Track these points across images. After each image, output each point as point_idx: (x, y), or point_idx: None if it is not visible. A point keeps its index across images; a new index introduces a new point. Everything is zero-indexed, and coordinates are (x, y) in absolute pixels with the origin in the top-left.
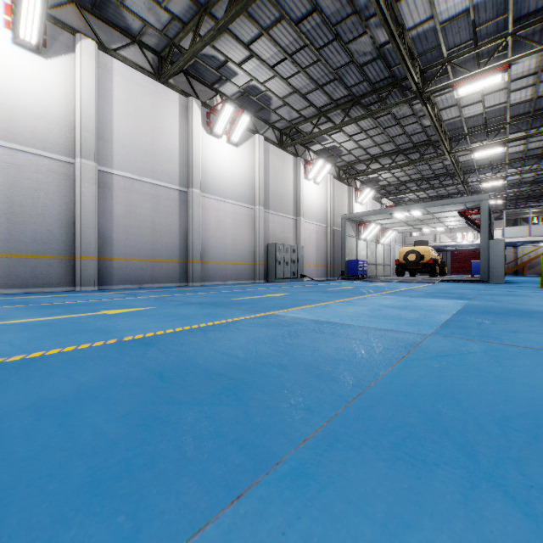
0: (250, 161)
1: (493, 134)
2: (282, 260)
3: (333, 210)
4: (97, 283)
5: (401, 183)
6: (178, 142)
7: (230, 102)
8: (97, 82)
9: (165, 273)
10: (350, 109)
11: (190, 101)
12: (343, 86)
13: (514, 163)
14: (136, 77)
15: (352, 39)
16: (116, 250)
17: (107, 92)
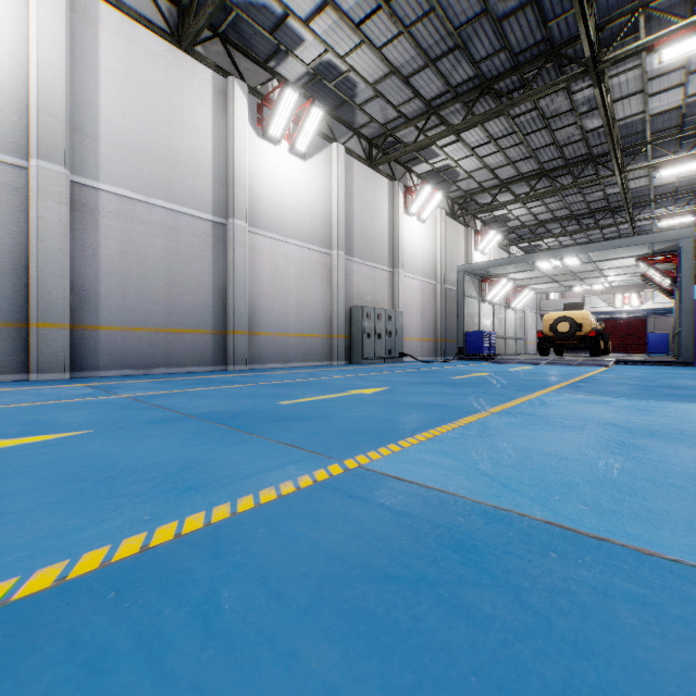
0: (325, 183)
1: (688, 143)
2: (373, 330)
3: (445, 261)
4: (72, 368)
5: (540, 224)
6: (211, 145)
7: (292, 84)
8: (72, 38)
9: (190, 351)
10: (477, 99)
11: (230, 83)
12: (467, 60)
13: None
14: (139, 37)
15: None
16: (105, 314)
17: (88, 56)
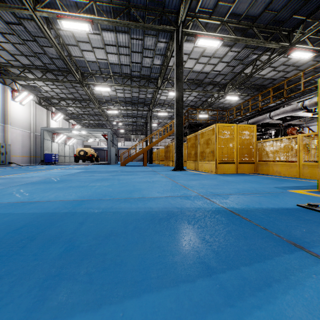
0: None
1: (115, 104)
2: None
3: (36, 123)
4: None
5: (80, 114)
6: None
7: None
8: None
9: None
10: (46, 73)
11: None
12: (40, 61)
13: (125, 117)
14: None
15: (45, 45)
16: None
17: None
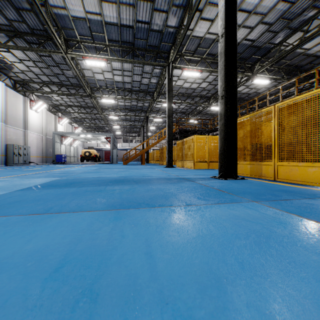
0: None
1: (116, 111)
2: (18, 153)
3: (46, 127)
4: None
5: (82, 118)
6: None
7: None
8: None
9: None
10: (61, 88)
11: None
12: (58, 79)
13: (123, 120)
14: None
15: (65, 69)
16: None
17: None
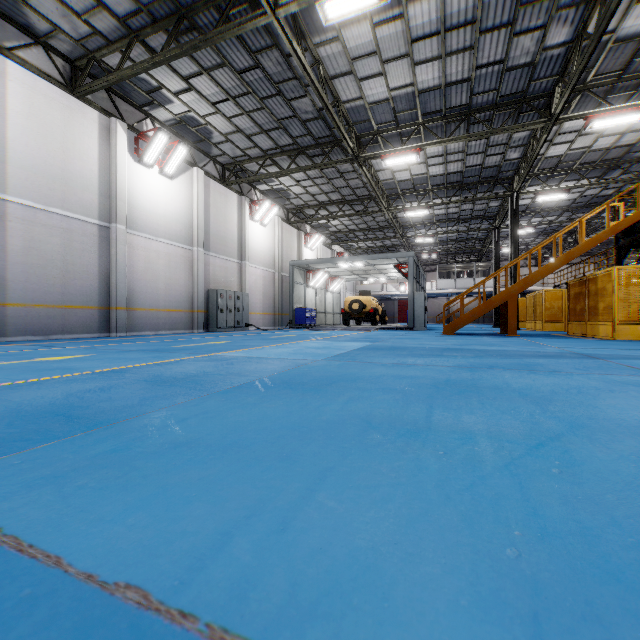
0: (188, 197)
1: (421, 197)
2: (225, 307)
3: (282, 255)
4: None
5: (350, 231)
6: (97, 168)
7: (164, 131)
8: None
9: (81, 322)
10: (296, 157)
11: (113, 122)
12: (288, 135)
13: (441, 223)
14: (40, 86)
15: (294, 97)
16: (13, 294)
17: None
